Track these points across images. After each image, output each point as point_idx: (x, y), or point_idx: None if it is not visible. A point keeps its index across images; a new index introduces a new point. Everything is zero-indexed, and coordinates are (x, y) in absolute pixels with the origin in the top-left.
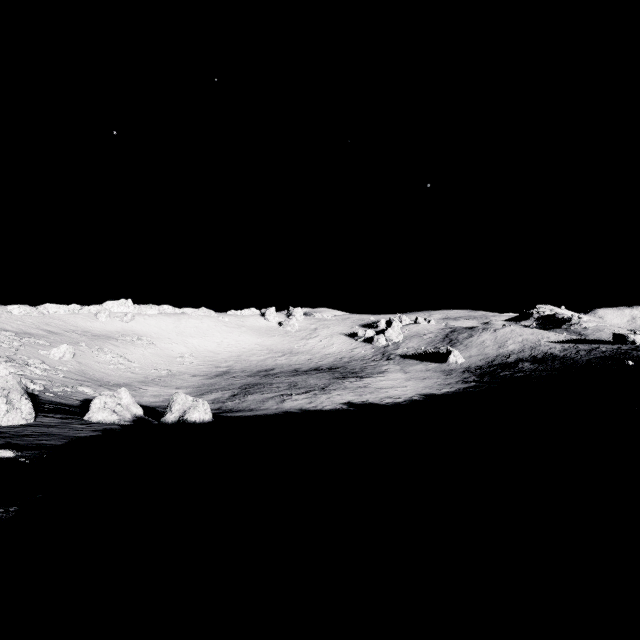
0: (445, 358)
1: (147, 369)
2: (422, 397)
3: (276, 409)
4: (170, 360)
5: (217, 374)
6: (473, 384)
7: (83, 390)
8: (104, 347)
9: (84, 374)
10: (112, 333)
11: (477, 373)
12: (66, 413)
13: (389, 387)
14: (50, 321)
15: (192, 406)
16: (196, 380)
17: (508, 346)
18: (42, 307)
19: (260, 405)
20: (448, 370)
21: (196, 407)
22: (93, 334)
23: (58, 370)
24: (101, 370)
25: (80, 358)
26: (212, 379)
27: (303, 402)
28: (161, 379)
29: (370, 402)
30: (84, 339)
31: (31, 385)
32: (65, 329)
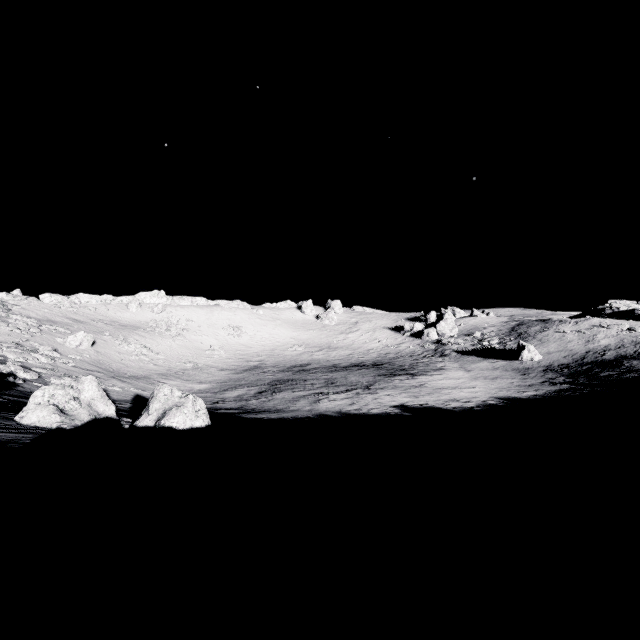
0: (516, 354)
1: (172, 361)
2: (501, 401)
3: (308, 411)
4: (198, 353)
5: (247, 368)
6: (566, 386)
7: None
8: (129, 337)
9: (99, 364)
10: (141, 324)
11: (565, 373)
12: (8, 409)
13: (452, 387)
14: (79, 310)
15: (176, 405)
16: (223, 374)
17: (599, 340)
18: (74, 297)
19: (289, 405)
20: (523, 369)
21: (181, 406)
22: (121, 324)
23: (70, 359)
24: (120, 361)
25: (100, 347)
26: (240, 374)
27: (343, 403)
28: (185, 372)
29: (430, 406)
30: (110, 328)
31: (20, 373)
32: (93, 318)
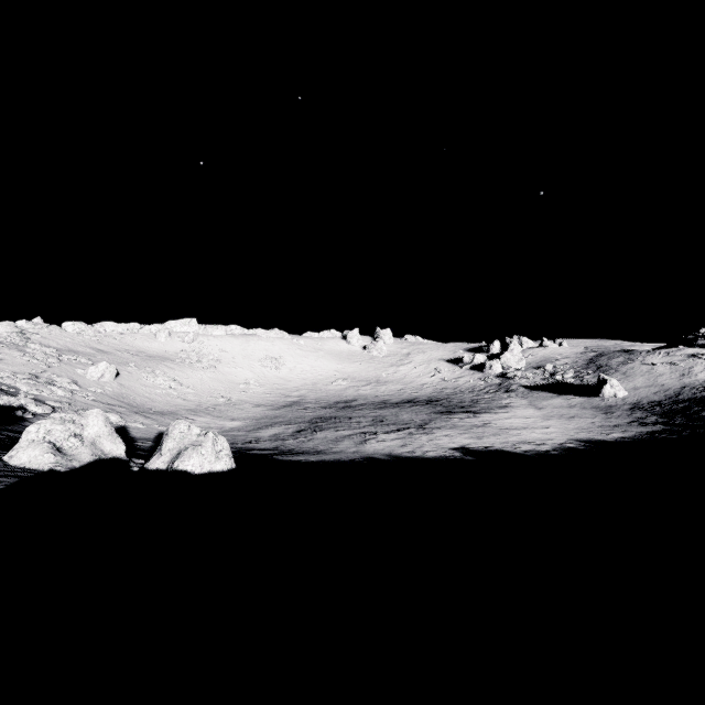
0: (596, 390)
1: (203, 396)
2: (582, 444)
3: (353, 453)
4: (232, 386)
5: (285, 404)
6: (660, 427)
7: (108, 417)
8: (157, 369)
9: (122, 398)
10: (170, 354)
11: (657, 411)
12: (2, 447)
13: (521, 427)
14: (104, 339)
15: (193, 444)
16: (258, 411)
17: (697, 374)
18: (99, 325)
19: (331, 446)
20: (604, 406)
21: (198, 446)
22: (148, 355)
23: (90, 392)
24: (145, 394)
25: (124, 380)
26: (278, 410)
27: (393, 444)
28: (216, 408)
29: (497, 449)
30: (136, 359)
31: (31, 407)
32: (118, 348)
